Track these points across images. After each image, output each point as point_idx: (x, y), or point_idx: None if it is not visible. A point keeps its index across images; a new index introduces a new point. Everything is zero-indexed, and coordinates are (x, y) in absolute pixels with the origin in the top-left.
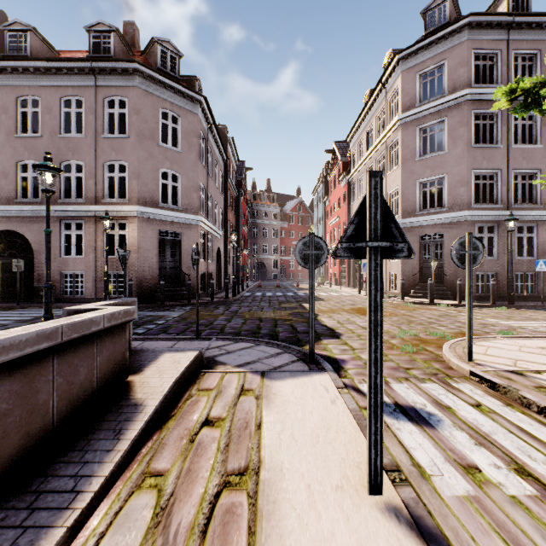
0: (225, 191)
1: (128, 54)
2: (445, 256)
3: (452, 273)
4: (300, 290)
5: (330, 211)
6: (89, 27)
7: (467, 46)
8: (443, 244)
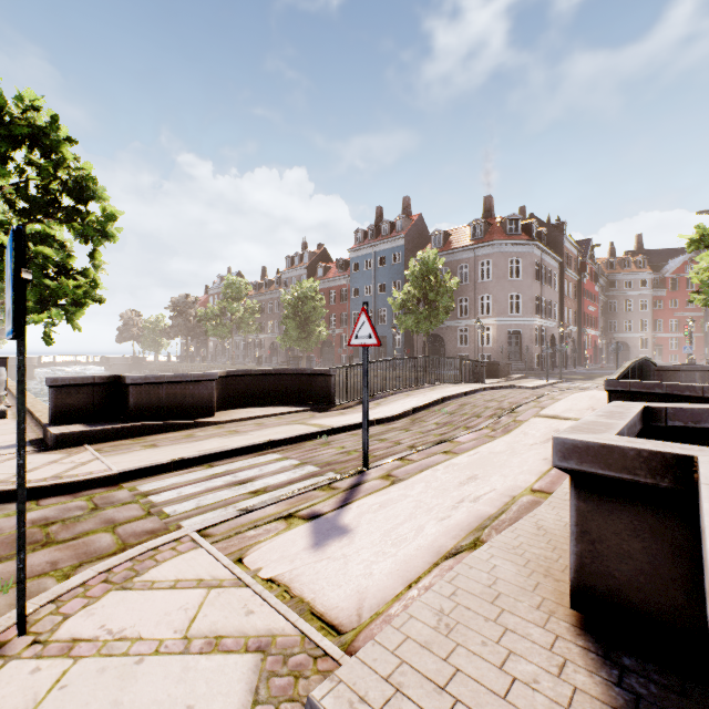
0: (561, 283)
1: (489, 227)
2: None
3: None
4: None
5: None
6: (470, 224)
7: None
8: None
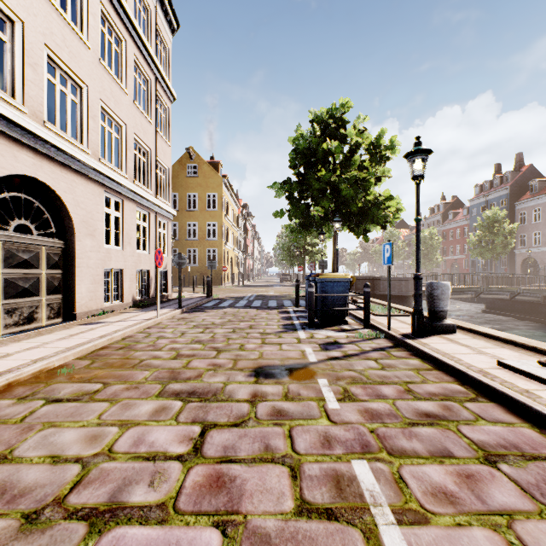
0: None
1: None
2: None
3: None
4: None
5: None
6: None
7: None
8: None
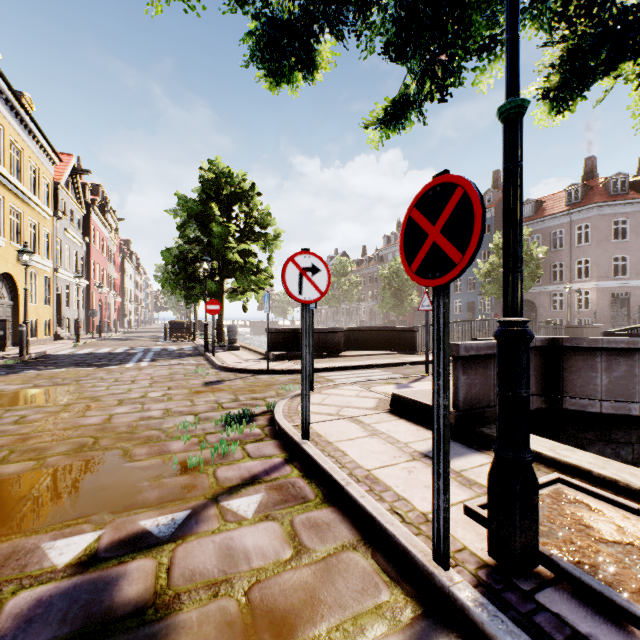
0: None
1: (588, 189)
2: None
3: None
4: None
5: None
6: (565, 189)
7: None
8: None
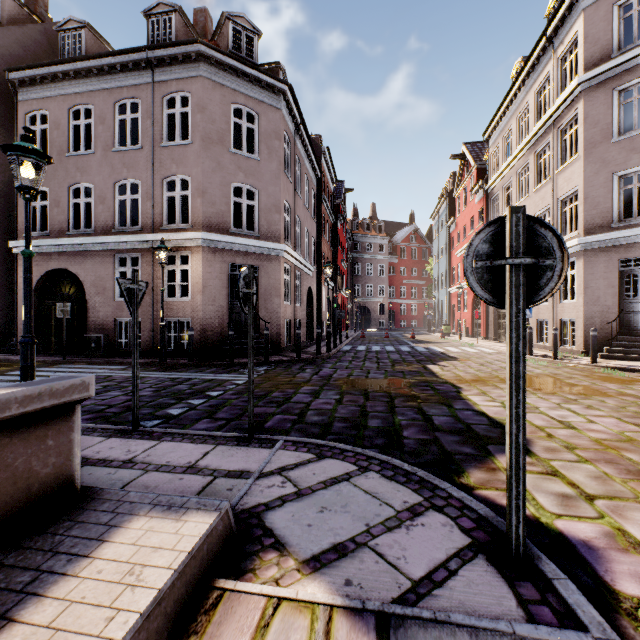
0: (319, 216)
1: None
2: None
3: None
4: (418, 343)
5: (457, 237)
6: (147, 11)
7: None
8: None
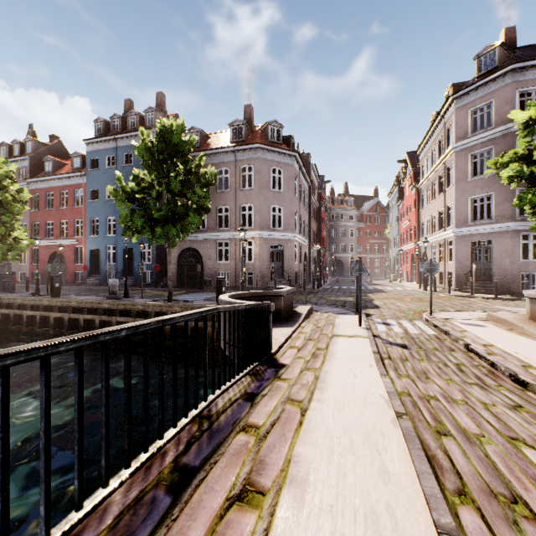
0: (309, 206)
1: (250, 132)
2: (492, 259)
3: (498, 273)
4: (371, 285)
5: (403, 214)
6: (230, 124)
7: (512, 87)
8: (491, 249)
